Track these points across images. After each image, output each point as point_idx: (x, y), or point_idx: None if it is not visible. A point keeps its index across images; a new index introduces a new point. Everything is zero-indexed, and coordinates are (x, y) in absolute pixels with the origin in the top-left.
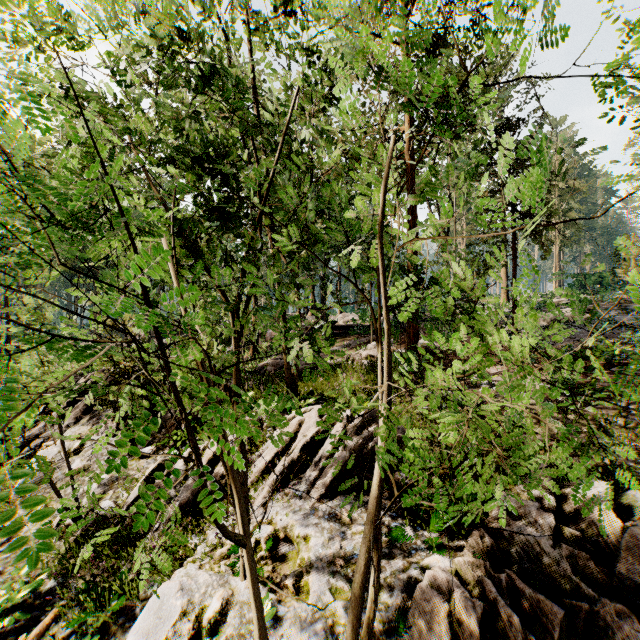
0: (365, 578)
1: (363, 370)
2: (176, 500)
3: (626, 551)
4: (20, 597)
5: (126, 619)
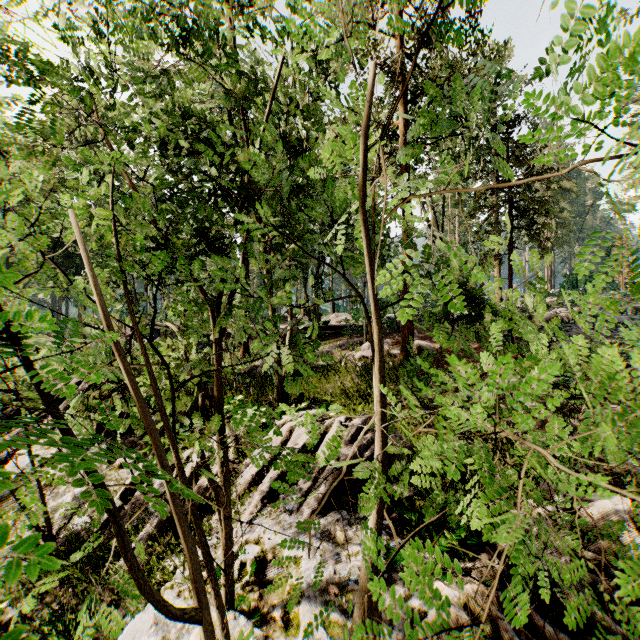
0: None
1: (357, 372)
2: (155, 516)
3: None
4: None
5: None
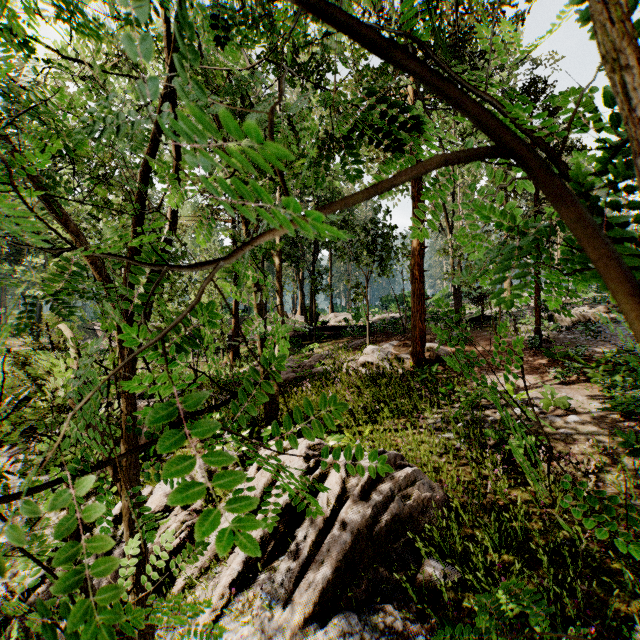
0: None
1: (361, 381)
2: None
3: None
4: None
5: None
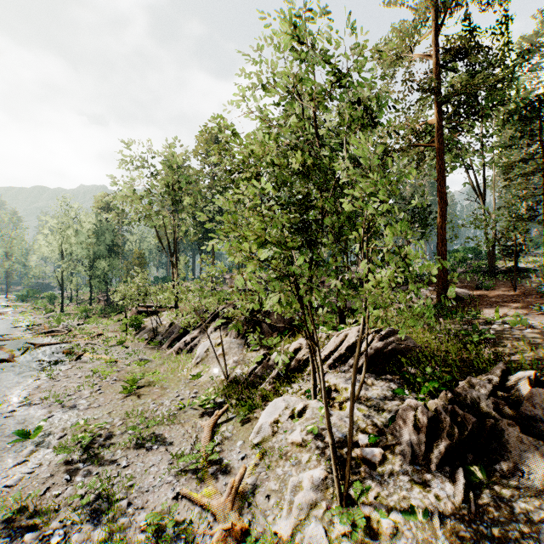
0: (358, 359)
1: None
2: (275, 370)
3: (526, 401)
4: (212, 398)
5: (257, 415)
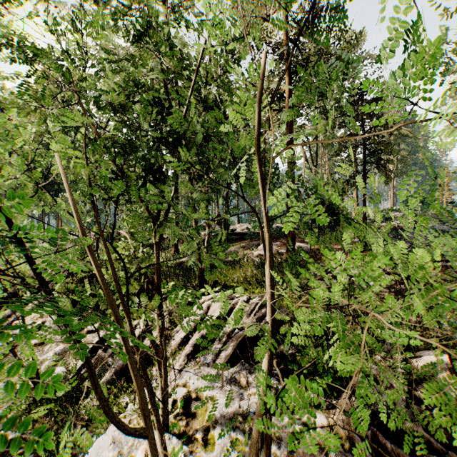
0: None
1: (255, 265)
2: (113, 367)
3: None
4: None
5: None
